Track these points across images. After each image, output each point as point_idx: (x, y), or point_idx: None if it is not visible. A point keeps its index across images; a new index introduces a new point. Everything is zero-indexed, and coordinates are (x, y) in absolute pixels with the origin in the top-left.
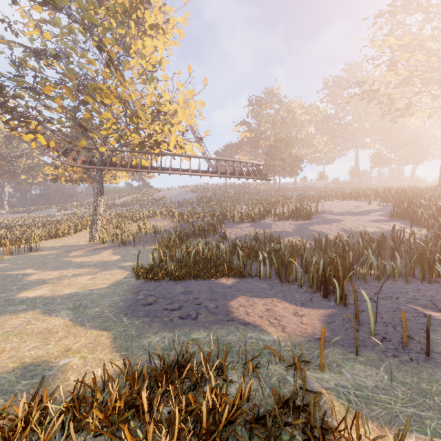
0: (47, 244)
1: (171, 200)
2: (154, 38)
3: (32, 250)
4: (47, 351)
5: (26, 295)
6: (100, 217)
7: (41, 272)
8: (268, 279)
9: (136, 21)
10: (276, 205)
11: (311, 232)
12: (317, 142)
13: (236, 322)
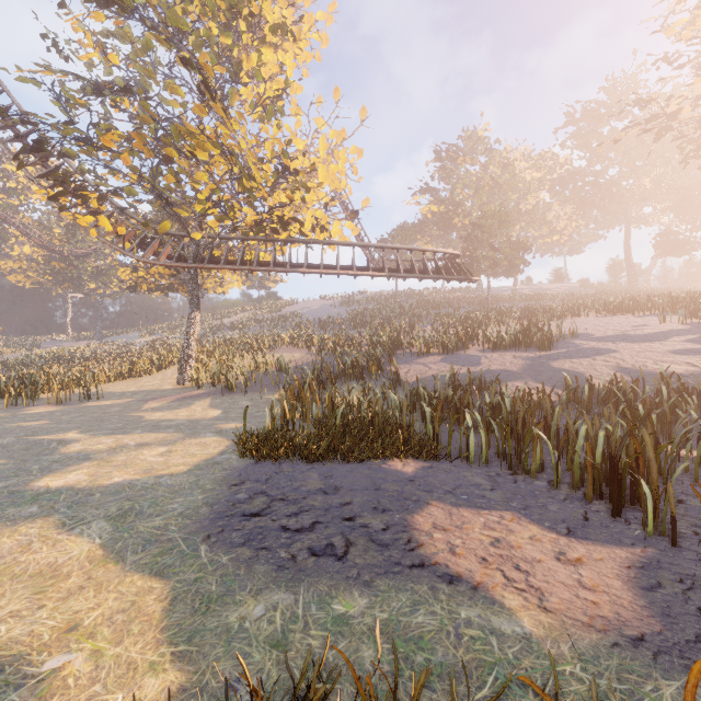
0: (115, 389)
1: (308, 319)
2: (279, 51)
3: (92, 397)
4: (33, 626)
5: (47, 484)
6: (194, 345)
7: (89, 438)
8: (484, 464)
9: (248, 21)
10: (485, 325)
11: (555, 372)
12: (554, 217)
13: (430, 573)
